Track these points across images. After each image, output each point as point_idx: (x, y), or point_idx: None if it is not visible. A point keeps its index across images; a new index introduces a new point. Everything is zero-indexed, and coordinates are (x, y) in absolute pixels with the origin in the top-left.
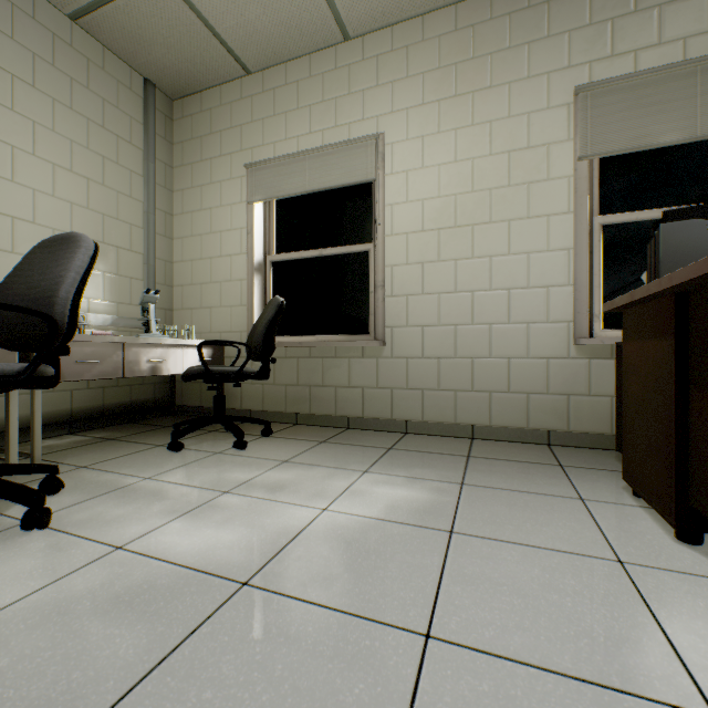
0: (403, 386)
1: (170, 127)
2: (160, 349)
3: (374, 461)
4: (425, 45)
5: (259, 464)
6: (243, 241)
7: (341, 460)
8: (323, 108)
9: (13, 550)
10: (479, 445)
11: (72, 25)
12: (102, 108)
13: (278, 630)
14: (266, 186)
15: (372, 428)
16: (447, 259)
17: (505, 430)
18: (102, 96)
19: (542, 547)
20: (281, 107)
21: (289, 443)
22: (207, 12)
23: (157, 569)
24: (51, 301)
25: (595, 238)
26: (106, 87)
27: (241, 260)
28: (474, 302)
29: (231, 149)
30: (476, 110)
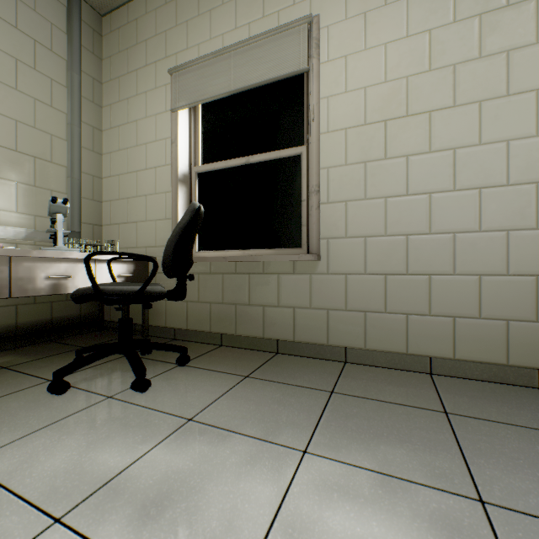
0: (341, 307)
1: (99, 43)
2: (65, 263)
3: (315, 423)
4: None
5: (151, 425)
6: (168, 152)
7: (267, 419)
8: None
9: None
10: (446, 386)
11: None
12: (14, 8)
13: None
14: (189, 90)
15: (304, 354)
16: (396, 155)
17: (475, 366)
18: None
19: None
20: (205, 6)
21: (205, 378)
22: None
23: None
24: None
25: None
26: None
27: (166, 172)
28: (431, 206)
29: (156, 58)
30: None
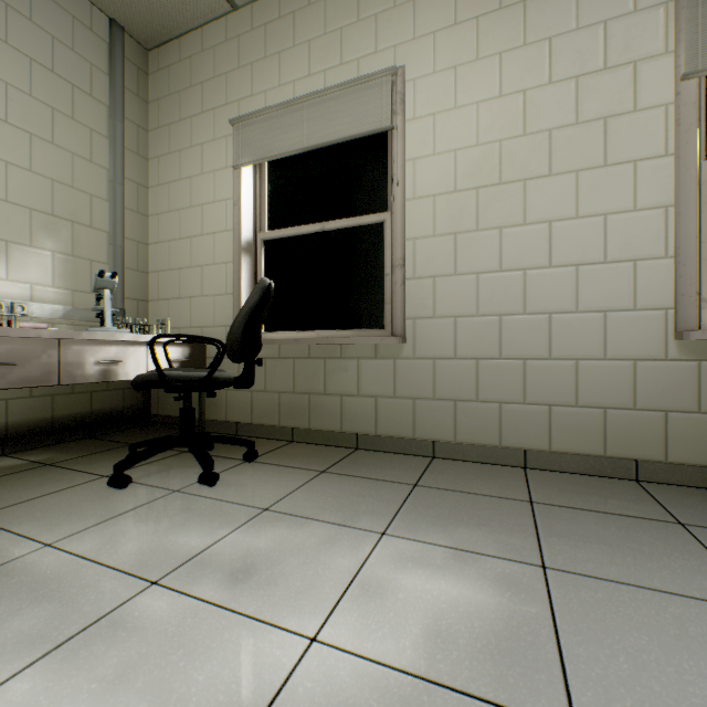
0: (428, 396)
1: (145, 83)
2: (115, 347)
3: (395, 511)
4: None
5: (226, 514)
6: (229, 215)
7: (346, 508)
8: (325, 43)
9: None
10: (538, 479)
11: None
12: (51, 48)
13: None
14: (255, 145)
15: (388, 450)
16: (489, 227)
17: (571, 458)
18: (51, 33)
19: None
20: (274, 47)
21: (277, 473)
22: None
23: None
24: None
25: (703, 191)
26: (57, 23)
27: (226, 238)
28: (526, 284)
29: (214, 104)
30: (529, 24)
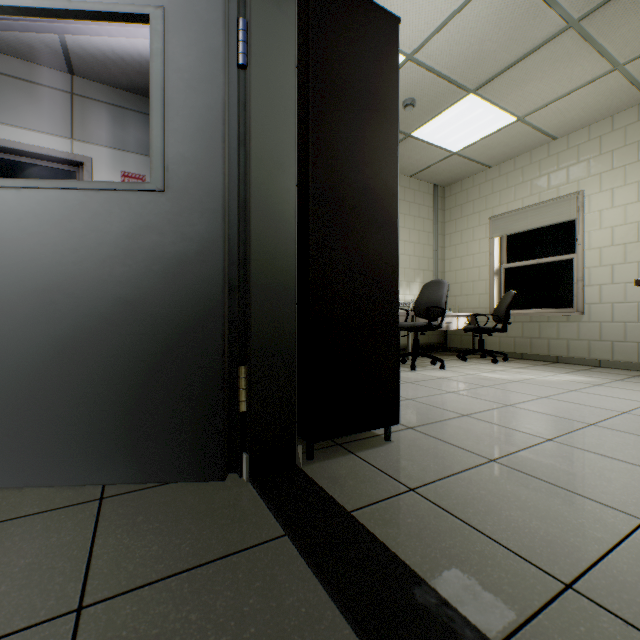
0: (596, 339)
1: (443, 202)
2: (449, 317)
3: (569, 372)
4: (613, 134)
5: (506, 367)
6: (486, 259)
7: (549, 370)
8: (539, 180)
9: (442, 371)
10: None
11: (409, 179)
12: (418, 209)
13: (528, 385)
14: (501, 228)
15: (573, 363)
16: (631, 262)
17: None
18: (418, 203)
19: (637, 390)
20: (511, 183)
21: (519, 364)
22: (472, 157)
23: (487, 377)
24: (439, 304)
25: None
26: (419, 198)
27: (485, 269)
28: None
29: (479, 209)
30: None
